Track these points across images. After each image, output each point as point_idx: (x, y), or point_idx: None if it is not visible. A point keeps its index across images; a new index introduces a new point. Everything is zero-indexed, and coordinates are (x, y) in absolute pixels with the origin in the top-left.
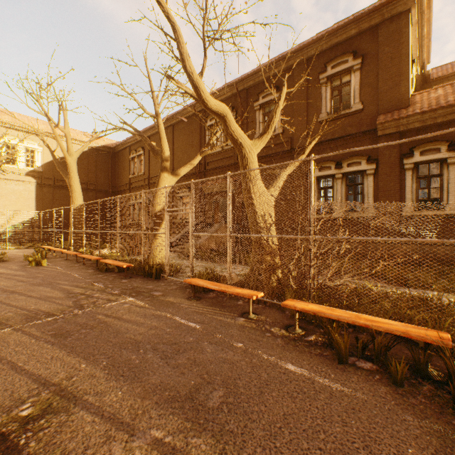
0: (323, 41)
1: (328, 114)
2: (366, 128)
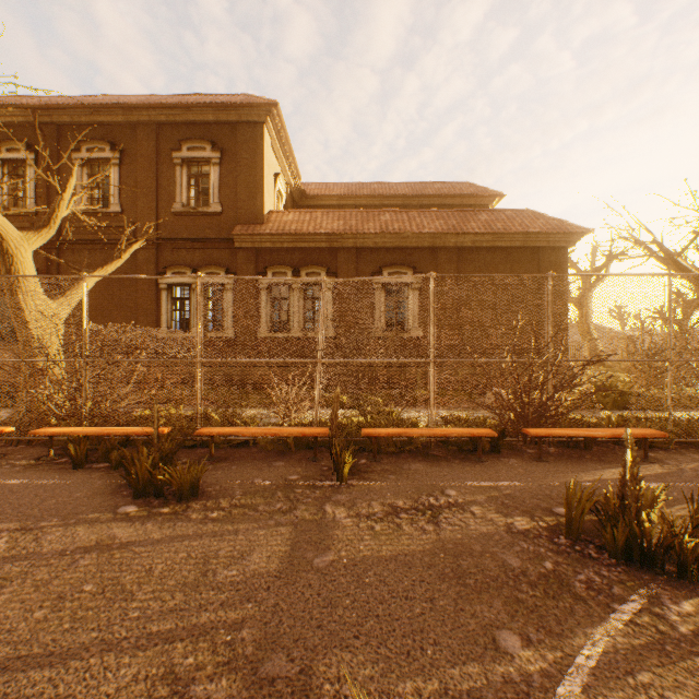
0: (176, 111)
1: (184, 205)
2: (226, 235)
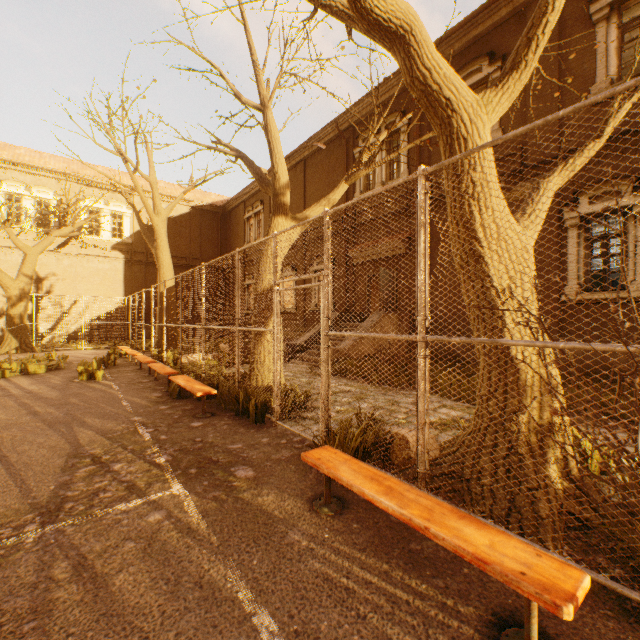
0: None
1: (611, 81)
2: None
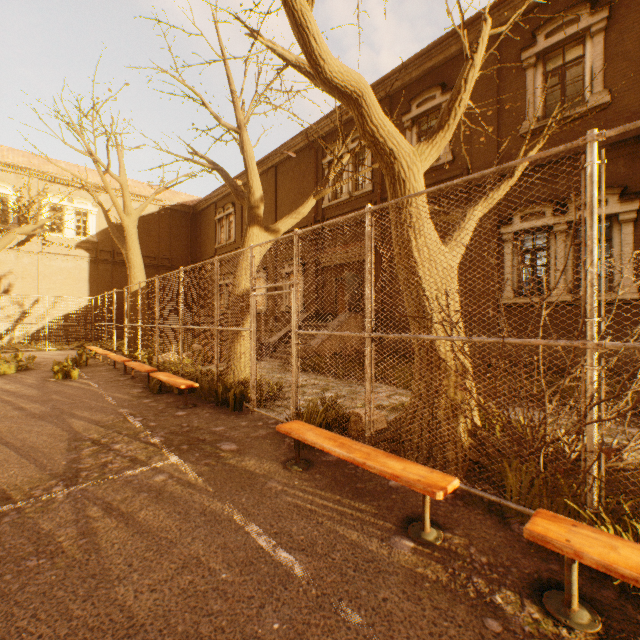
0: None
1: (538, 119)
2: (617, 136)
